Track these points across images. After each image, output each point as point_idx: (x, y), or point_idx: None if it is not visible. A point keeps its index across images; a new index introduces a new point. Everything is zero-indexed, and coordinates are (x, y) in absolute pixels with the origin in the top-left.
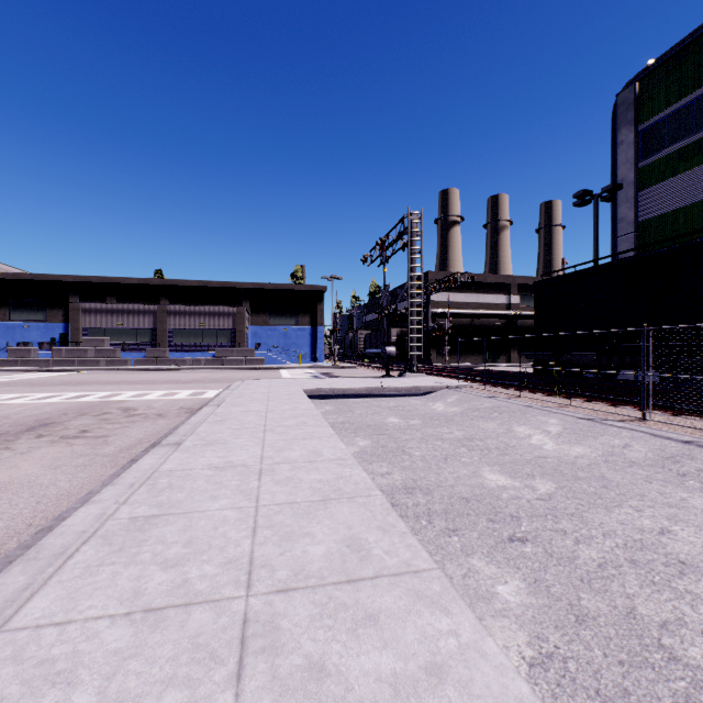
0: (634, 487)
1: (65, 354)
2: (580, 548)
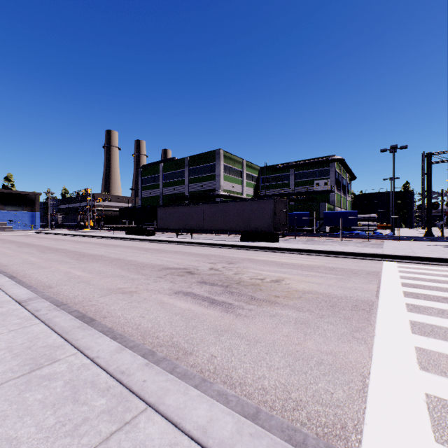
0: None
1: None
2: None
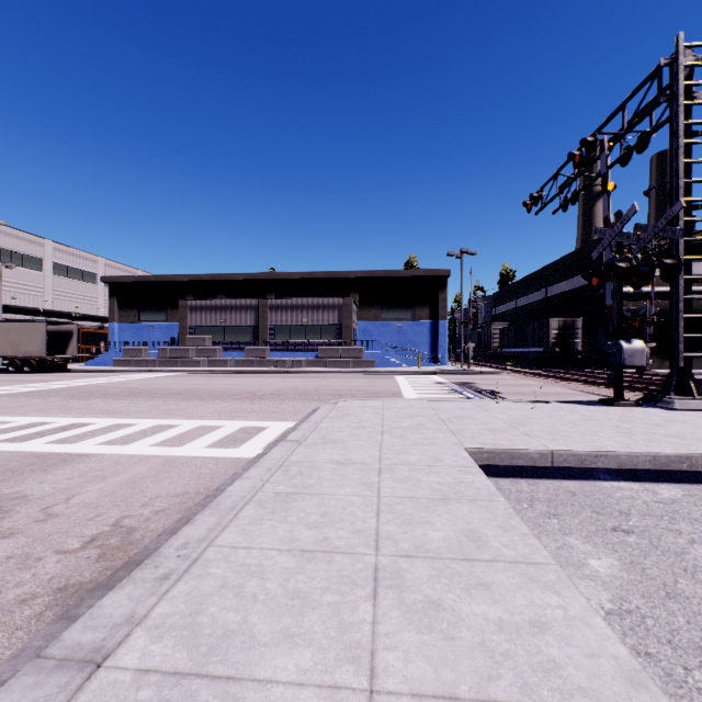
0: None
1: (169, 353)
2: None
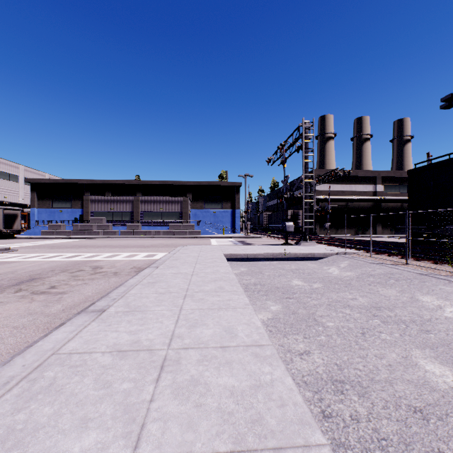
0: None
1: (80, 227)
2: None
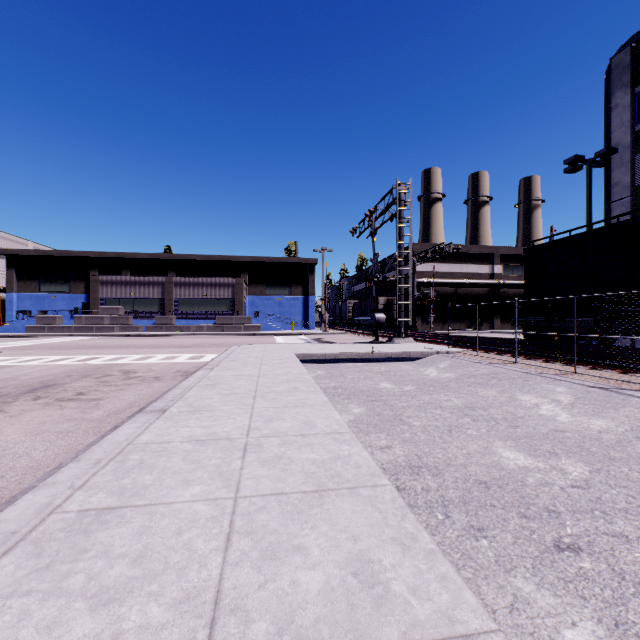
0: None
1: (85, 321)
2: None
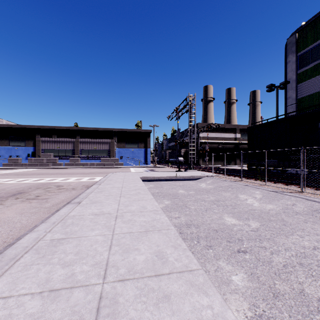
0: (298, 225)
1: (33, 161)
2: (273, 256)
